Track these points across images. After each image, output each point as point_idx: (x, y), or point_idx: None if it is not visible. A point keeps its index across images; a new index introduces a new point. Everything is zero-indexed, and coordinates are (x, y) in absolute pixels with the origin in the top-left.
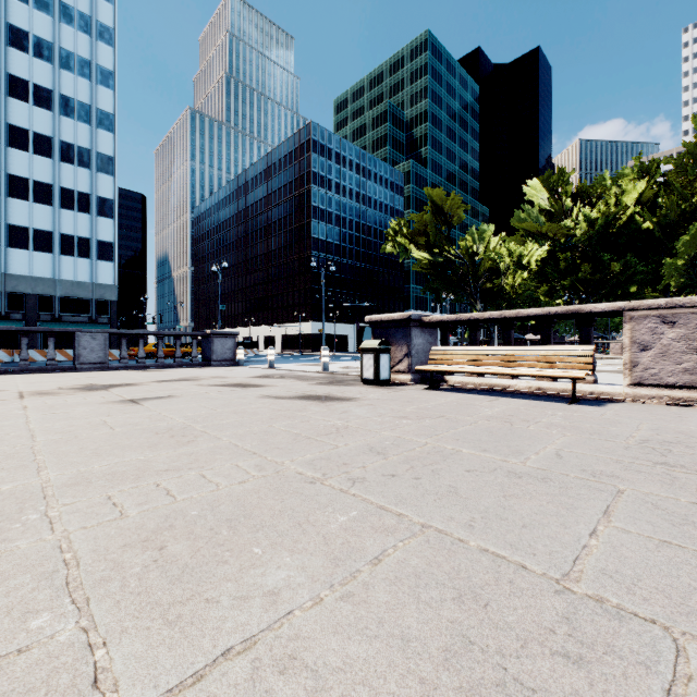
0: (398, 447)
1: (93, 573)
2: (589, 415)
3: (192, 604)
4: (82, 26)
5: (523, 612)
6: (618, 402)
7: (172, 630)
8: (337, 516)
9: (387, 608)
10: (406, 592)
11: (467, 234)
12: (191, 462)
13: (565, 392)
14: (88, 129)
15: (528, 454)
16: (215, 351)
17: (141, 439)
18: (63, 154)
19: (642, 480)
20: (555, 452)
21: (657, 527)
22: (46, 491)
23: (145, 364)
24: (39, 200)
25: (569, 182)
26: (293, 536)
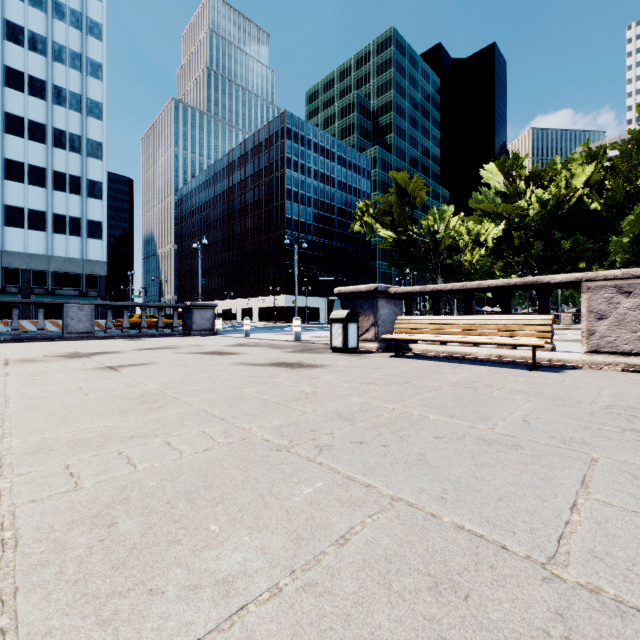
0: (365, 412)
1: (29, 556)
2: (550, 381)
3: (132, 597)
4: (73, 22)
5: (509, 607)
6: (575, 369)
7: (104, 631)
8: (302, 488)
9: (354, 601)
10: (376, 581)
11: (429, 214)
12: (158, 428)
13: (524, 359)
14: (79, 117)
15: (495, 420)
16: (194, 321)
17: (112, 405)
18: (56, 140)
19: (614, 448)
20: (522, 418)
21: (639, 500)
22: (4, 460)
23: (129, 333)
24: (34, 183)
25: (522, 166)
26: (254, 510)
